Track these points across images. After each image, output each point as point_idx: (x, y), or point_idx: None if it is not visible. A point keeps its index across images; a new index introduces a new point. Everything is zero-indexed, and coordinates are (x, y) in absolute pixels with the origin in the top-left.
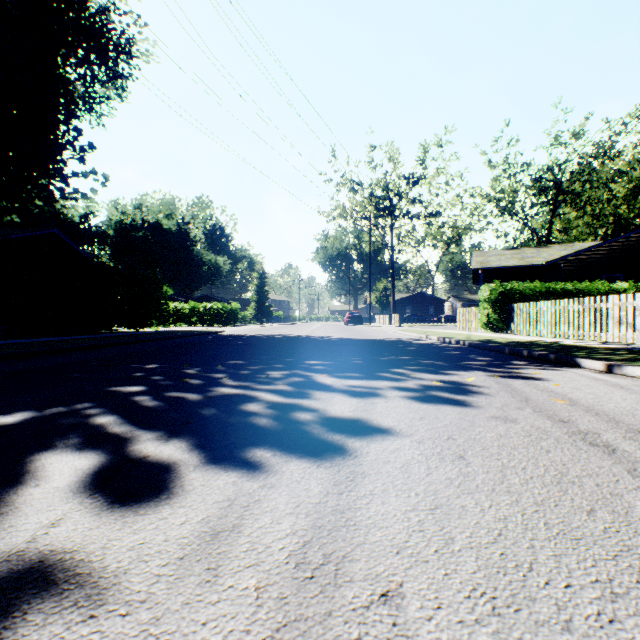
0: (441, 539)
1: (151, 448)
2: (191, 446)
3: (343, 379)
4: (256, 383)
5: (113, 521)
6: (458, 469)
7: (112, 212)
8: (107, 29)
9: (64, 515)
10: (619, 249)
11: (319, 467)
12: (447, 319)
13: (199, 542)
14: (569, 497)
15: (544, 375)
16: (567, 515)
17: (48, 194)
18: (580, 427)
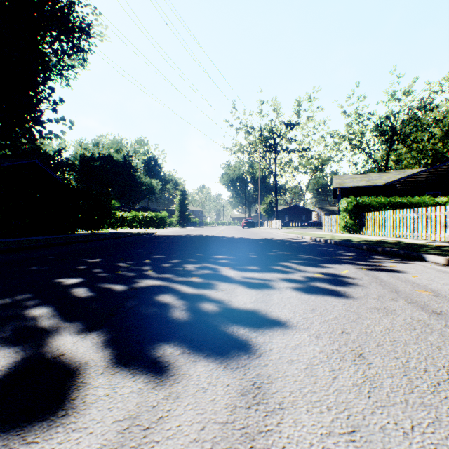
0: None
1: (69, 344)
2: (106, 342)
3: (243, 271)
4: (174, 275)
5: None
6: (362, 371)
7: (77, 148)
8: (72, 17)
9: None
10: (438, 174)
11: (225, 369)
12: (314, 224)
13: None
14: None
15: (400, 268)
16: None
17: (30, 135)
18: None
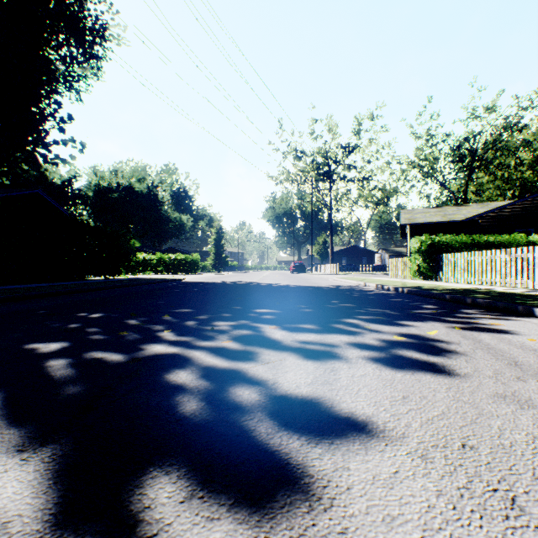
0: None
1: None
2: (61, 470)
3: (294, 332)
4: (198, 338)
5: None
6: None
7: (92, 177)
8: (84, 16)
9: None
10: (530, 207)
11: None
12: (377, 268)
13: None
14: None
15: (506, 326)
16: None
17: (33, 159)
18: None
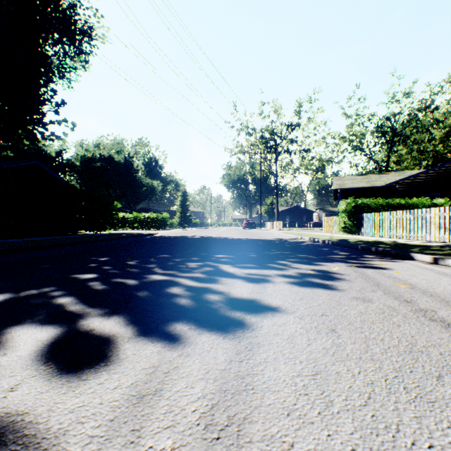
0: (322, 402)
1: (96, 323)
2: (127, 321)
3: (242, 268)
4: (178, 271)
5: (60, 386)
6: (331, 340)
7: (78, 149)
8: (74, 19)
9: (22, 380)
10: (437, 175)
11: (224, 339)
12: (315, 225)
13: (127, 405)
14: (420, 364)
15: (388, 265)
16: (421, 380)
17: (33, 136)
18: (420, 306)
